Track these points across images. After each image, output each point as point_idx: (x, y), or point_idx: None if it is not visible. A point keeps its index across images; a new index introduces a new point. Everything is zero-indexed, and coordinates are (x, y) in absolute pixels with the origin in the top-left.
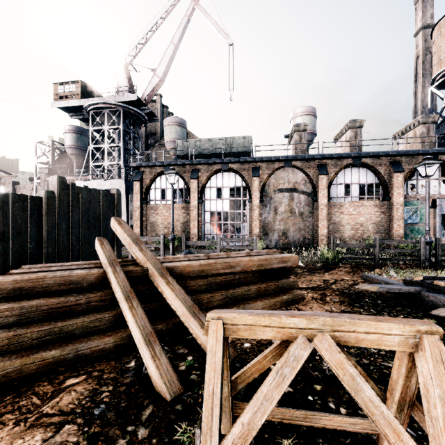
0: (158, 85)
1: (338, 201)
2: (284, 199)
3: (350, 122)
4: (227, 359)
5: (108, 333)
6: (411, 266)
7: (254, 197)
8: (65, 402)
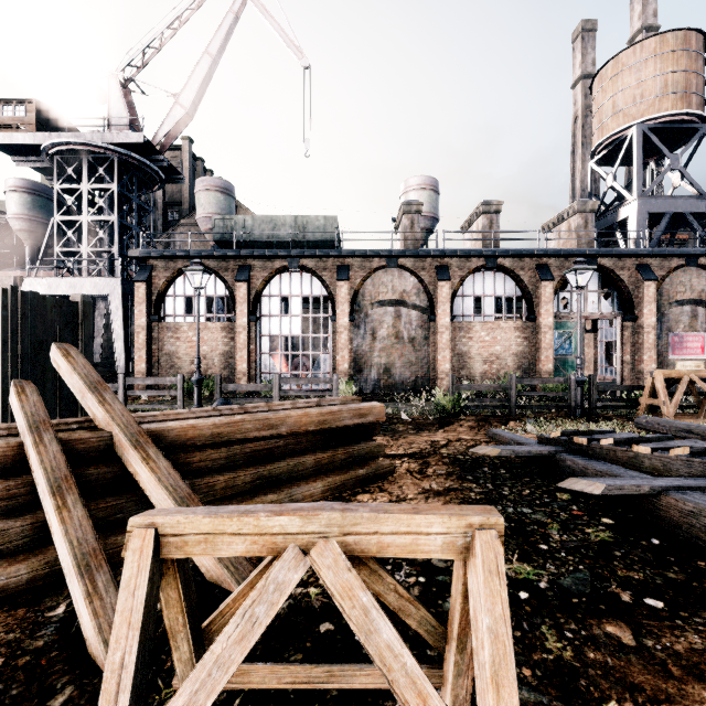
0: (184, 122)
1: (465, 321)
2: (386, 316)
3: (482, 204)
4: (181, 596)
5: (20, 556)
6: (558, 416)
7: (341, 313)
8: None
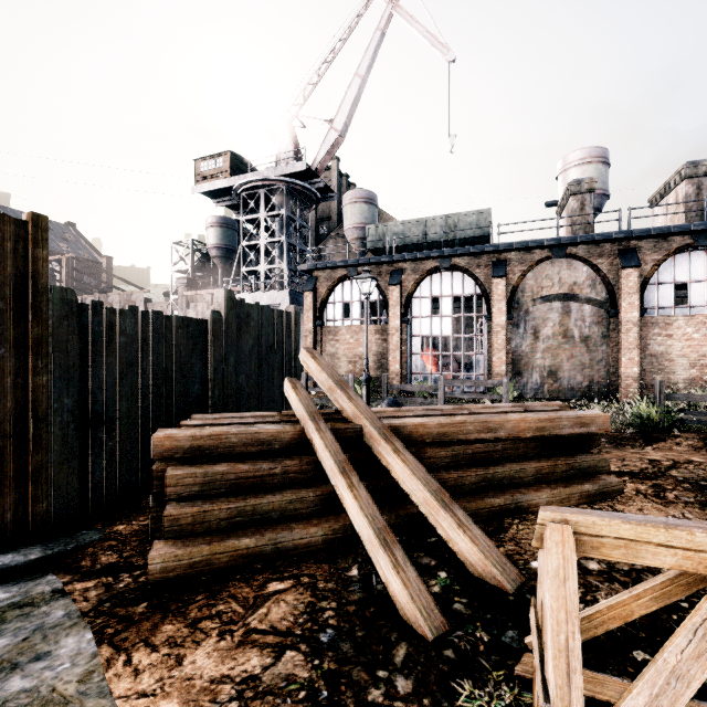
0: (337, 144)
1: (661, 314)
2: (551, 313)
3: (685, 167)
4: None
5: (314, 521)
6: None
7: (497, 312)
8: (275, 615)
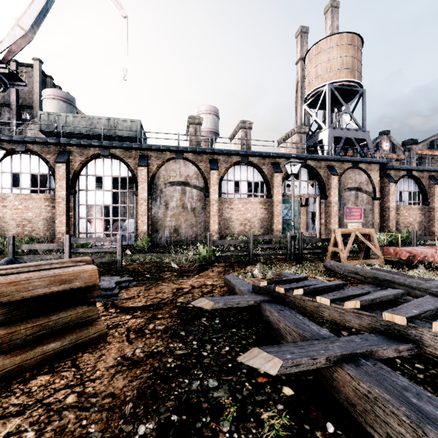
0: (24, 41)
1: (229, 197)
2: (175, 193)
3: (241, 122)
4: None
5: None
6: (280, 260)
7: (141, 190)
8: None
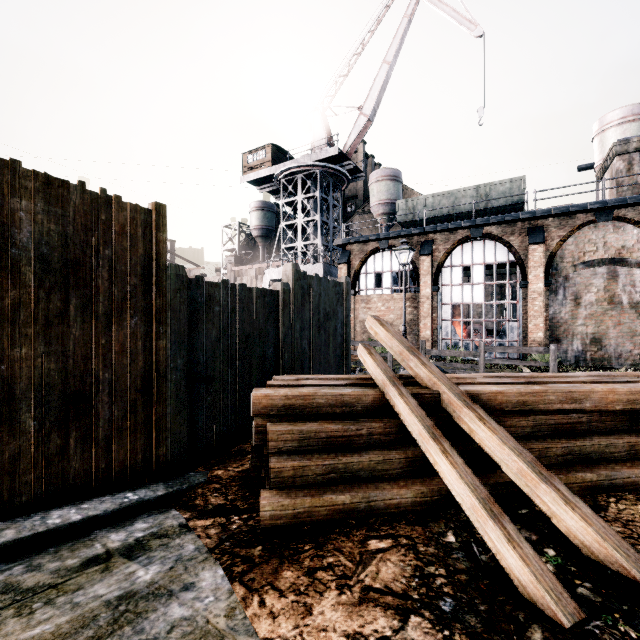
0: (365, 128)
1: None
2: (594, 279)
3: None
4: None
5: (400, 482)
6: None
7: (533, 279)
8: (386, 575)
